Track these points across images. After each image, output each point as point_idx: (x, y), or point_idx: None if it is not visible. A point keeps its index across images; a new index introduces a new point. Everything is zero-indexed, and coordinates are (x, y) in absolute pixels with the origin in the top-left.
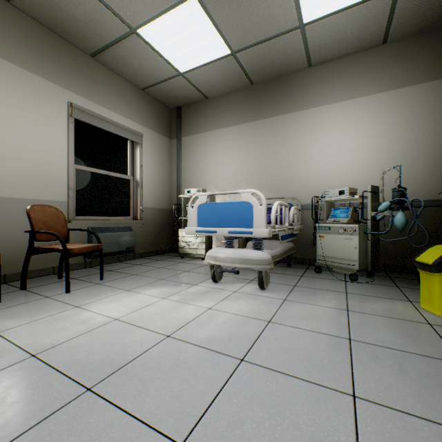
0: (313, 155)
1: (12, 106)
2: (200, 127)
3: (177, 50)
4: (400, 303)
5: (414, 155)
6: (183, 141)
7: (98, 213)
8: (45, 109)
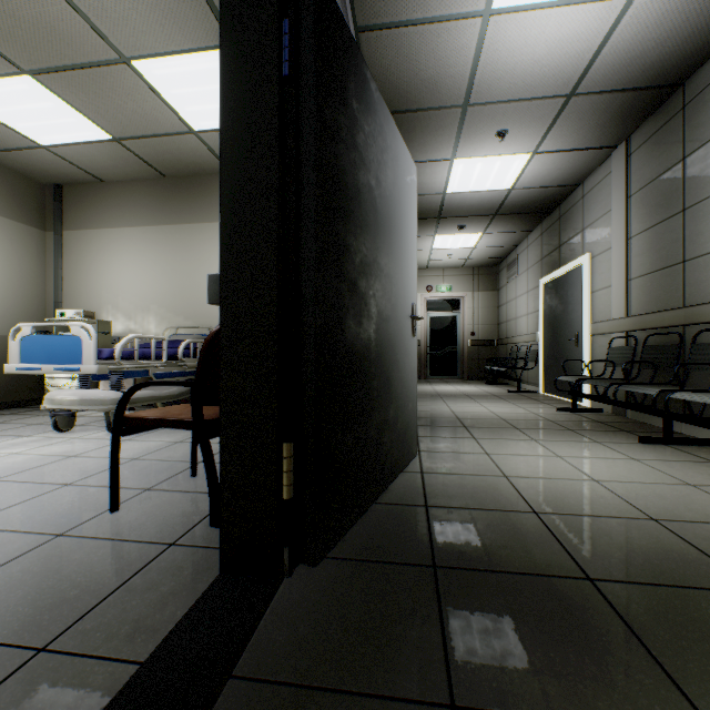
0: None
1: None
2: (93, 220)
3: (25, 120)
4: None
5: None
6: (66, 237)
7: None
8: None
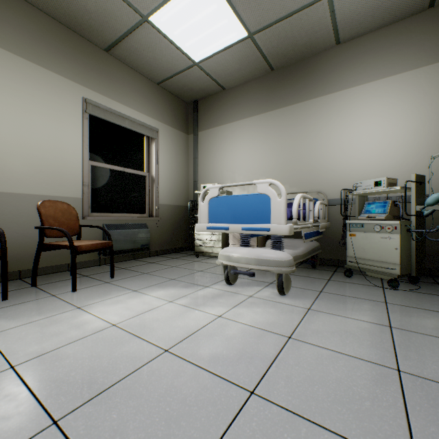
0: (341, 143)
1: (27, 102)
2: (217, 120)
3: (191, 37)
4: None
5: None
6: (200, 136)
7: (113, 209)
8: (60, 105)
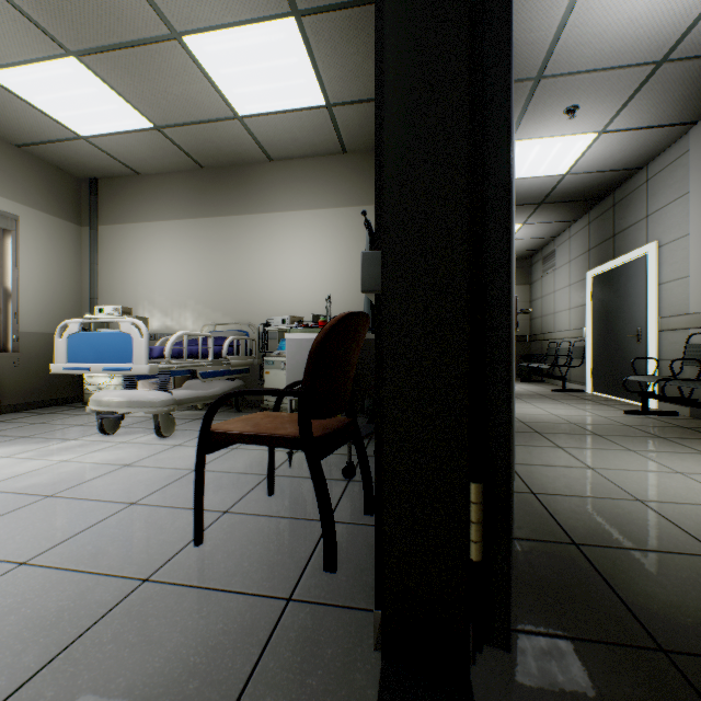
0: (275, 271)
1: None
2: (129, 214)
3: (67, 109)
4: None
5: None
6: (102, 232)
7: None
8: None
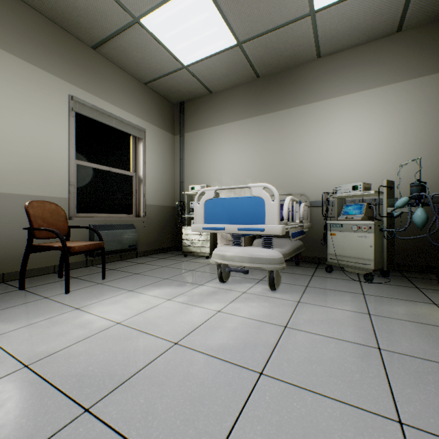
0: (322, 149)
1: (10, 98)
2: (204, 122)
3: (182, 41)
4: (425, 306)
5: (430, 148)
6: (186, 137)
7: (100, 210)
8: (46, 102)
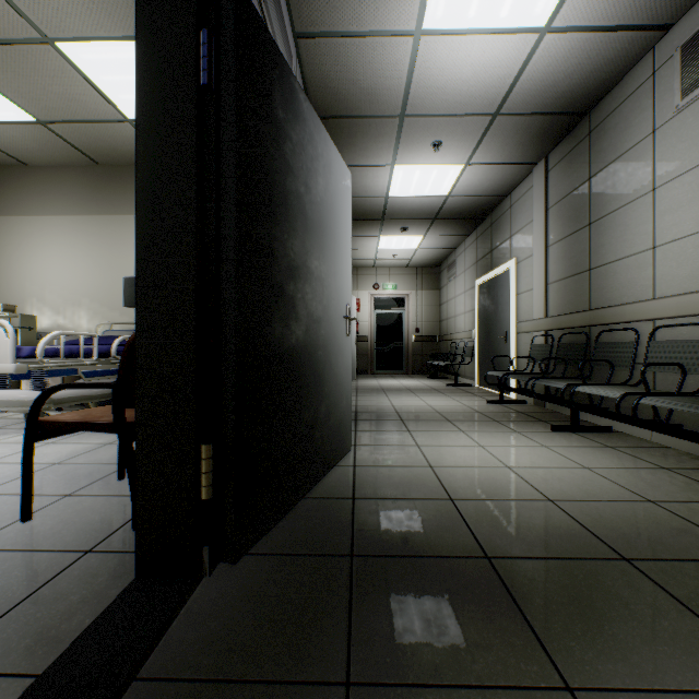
0: None
1: None
2: (15, 206)
3: None
4: None
5: None
6: None
7: None
8: None
